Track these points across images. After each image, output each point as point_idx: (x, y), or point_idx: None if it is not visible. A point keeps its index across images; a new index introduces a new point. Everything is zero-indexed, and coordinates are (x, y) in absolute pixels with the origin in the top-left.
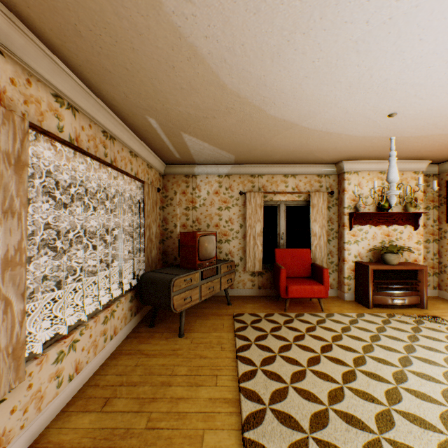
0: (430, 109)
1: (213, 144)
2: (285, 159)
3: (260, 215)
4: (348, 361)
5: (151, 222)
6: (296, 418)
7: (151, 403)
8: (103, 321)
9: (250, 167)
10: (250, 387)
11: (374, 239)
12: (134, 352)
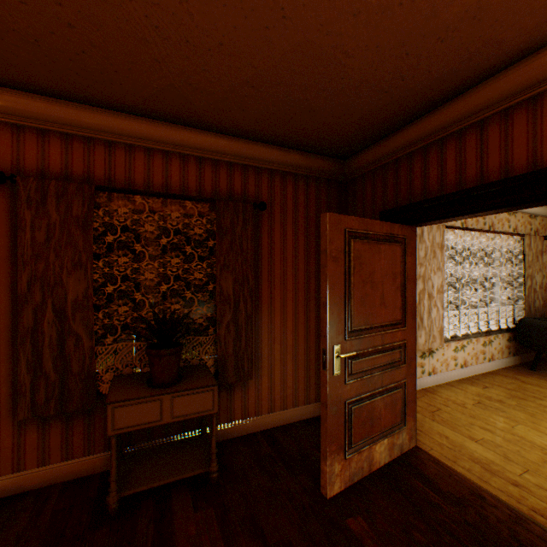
0: None
1: None
2: None
3: None
4: None
5: (532, 272)
6: None
7: (520, 399)
8: (481, 344)
9: None
10: None
11: None
12: (509, 376)
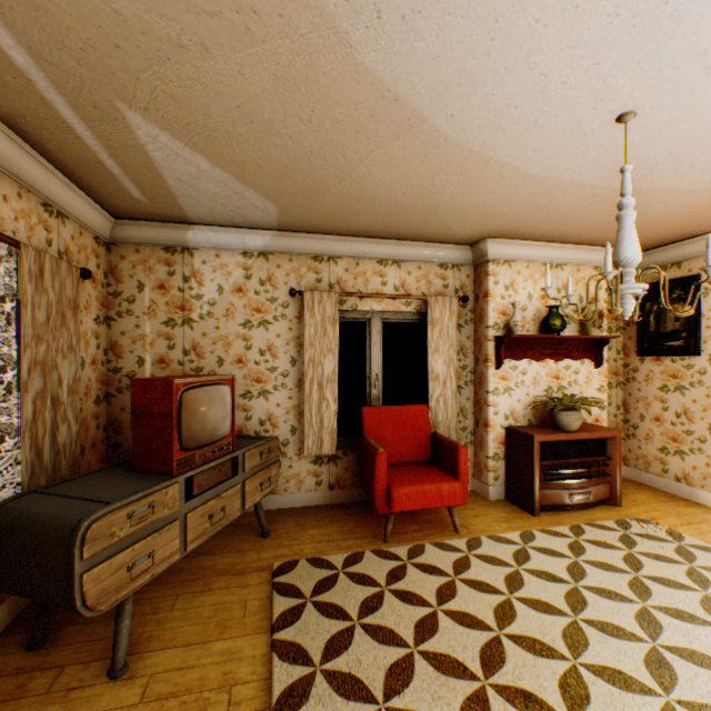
0: (700, 111)
1: (222, 163)
2: (384, 227)
3: (333, 340)
4: (549, 694)
5: (54, 353)
6: None
7: None
8: None
9: (313, 240)
10: None
11: (535, 385)
12: None
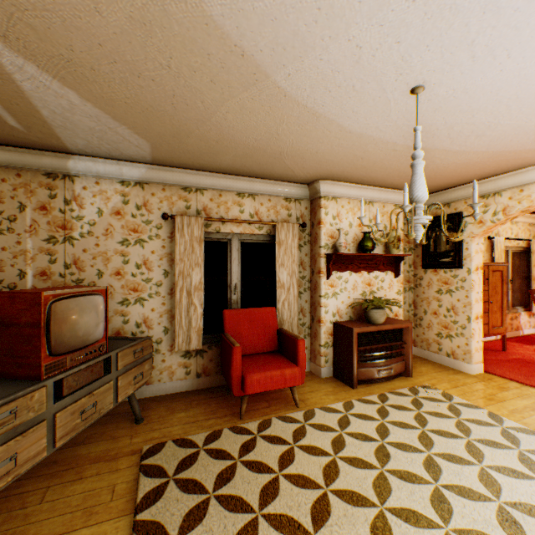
0: (467, 91)
1: (92, 99)
2: (241, 166)
3: (200, 256)
4: None
5: None
6: None
7: None
8: None
9: (183, 174)
10: None
11: (355, 290)
12: None
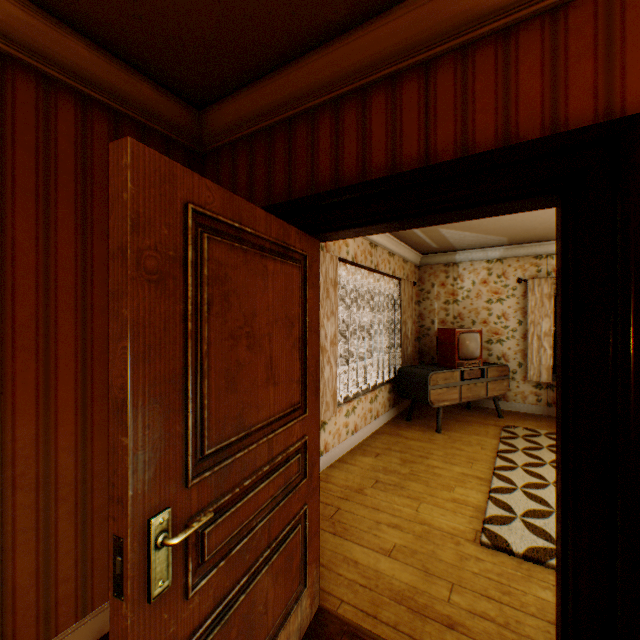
0: None
1: (475, 232)
2: None
3: (548, 309)
4: None
5: (406, 318)
6: (546, 501)
7: (411, 463)
8: (369, 401)
9: (533, 246)
10: (505, 475)
11: None
12: (394, 434)
